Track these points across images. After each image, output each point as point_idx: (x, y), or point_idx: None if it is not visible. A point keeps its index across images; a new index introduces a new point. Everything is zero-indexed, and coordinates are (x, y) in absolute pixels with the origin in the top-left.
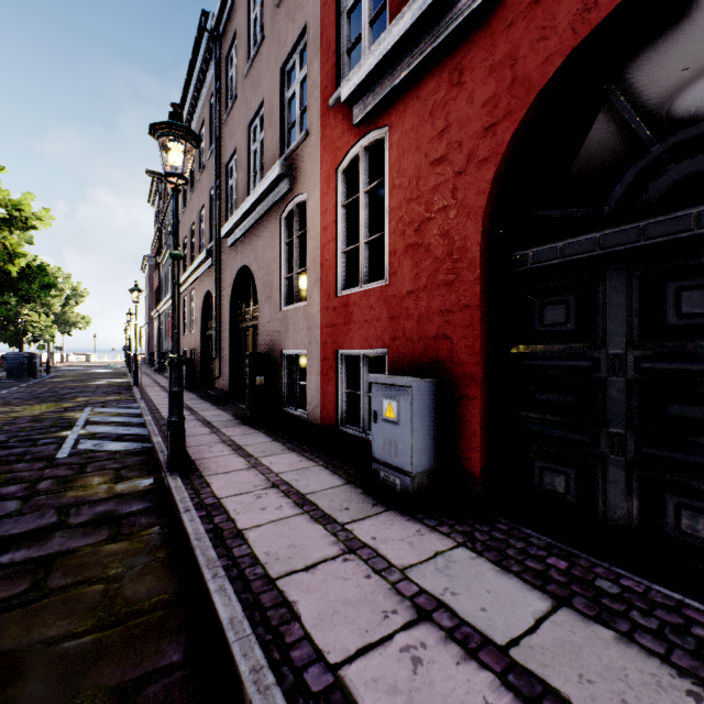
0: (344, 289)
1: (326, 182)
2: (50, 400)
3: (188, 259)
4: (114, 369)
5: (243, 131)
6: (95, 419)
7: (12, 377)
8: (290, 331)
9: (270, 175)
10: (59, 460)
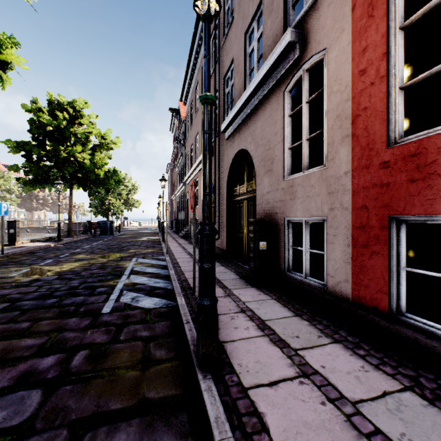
0: (401, 137)
1: (364, 14)
2: (114, 251)
3: (194, 158)
4: (152, 230)
5: (240, 41)
6: (136, 269)
7: (102, 234)
8: (299, 198)
9: (276, 50)
10: (102, 316)
